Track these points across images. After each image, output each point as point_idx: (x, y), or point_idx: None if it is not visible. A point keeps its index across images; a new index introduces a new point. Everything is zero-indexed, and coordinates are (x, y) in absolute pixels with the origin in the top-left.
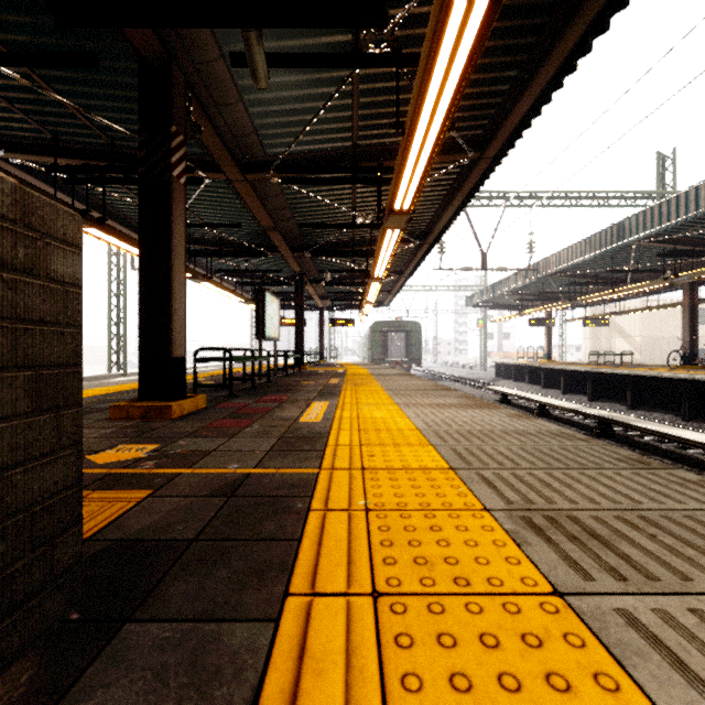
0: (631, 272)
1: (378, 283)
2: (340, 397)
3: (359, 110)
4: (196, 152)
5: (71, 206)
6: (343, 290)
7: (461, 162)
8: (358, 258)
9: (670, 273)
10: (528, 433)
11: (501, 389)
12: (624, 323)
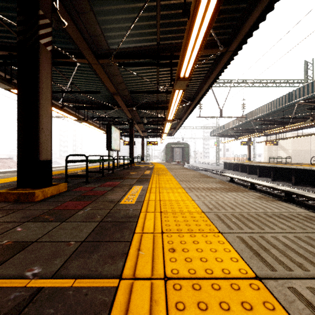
0: (293, 118)
1: (169, 123)
2: (150, 182)
3: (160, 20)
4: (71, 48)
5: (0, 76)
6: (152, 127)
7: (215, 54)
8: (160, 111)
9: (312, 118)
10: (286, 216)
11: (230, 175)
12: (283, 143)
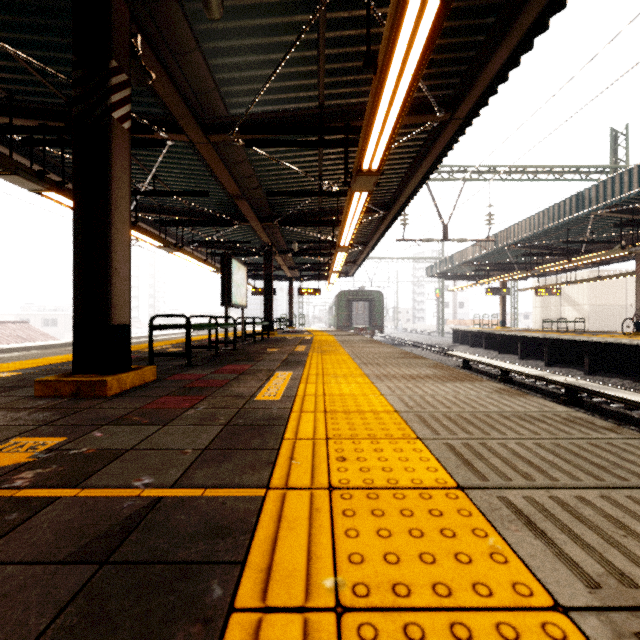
0: (587, 243)
1: (344, 253)
2: (306, 366)
3: (326, 64)
4: (158, 113)
5: (25, 167)
6: (310, 261)
7: (430, 124)
8: (325, 229)
9: (624, 244)
10: (533, 418)
11: (463, 355)
12: (572, 292)
